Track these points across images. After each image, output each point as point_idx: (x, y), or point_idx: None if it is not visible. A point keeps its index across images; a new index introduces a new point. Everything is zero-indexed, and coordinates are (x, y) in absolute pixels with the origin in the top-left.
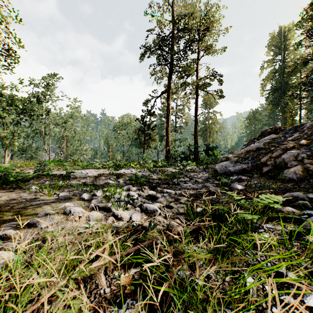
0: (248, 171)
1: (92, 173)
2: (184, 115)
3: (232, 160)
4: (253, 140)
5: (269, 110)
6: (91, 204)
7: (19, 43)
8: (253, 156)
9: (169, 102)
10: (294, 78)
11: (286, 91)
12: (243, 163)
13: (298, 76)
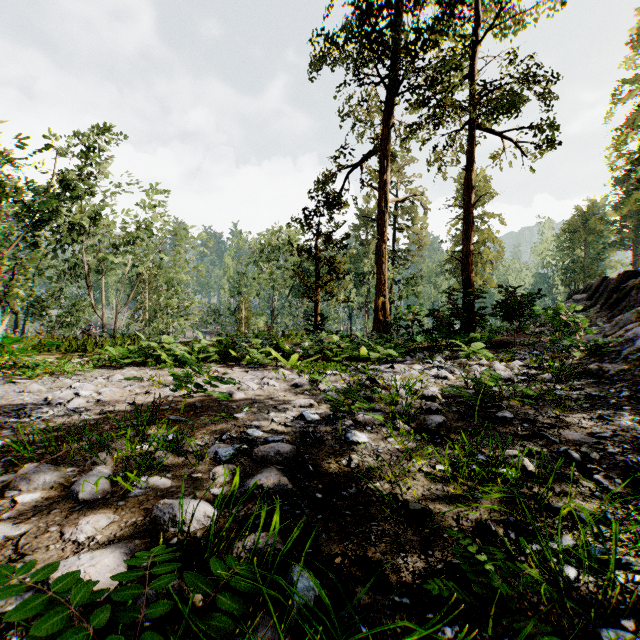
0: None
1: (97, 397)
2: (414, 223)
3: None
4: (624, 276)
5: (632, 204)
6: None
7: None
8: None
9: (386, 177)
10: None
11: None
12: None
13: None
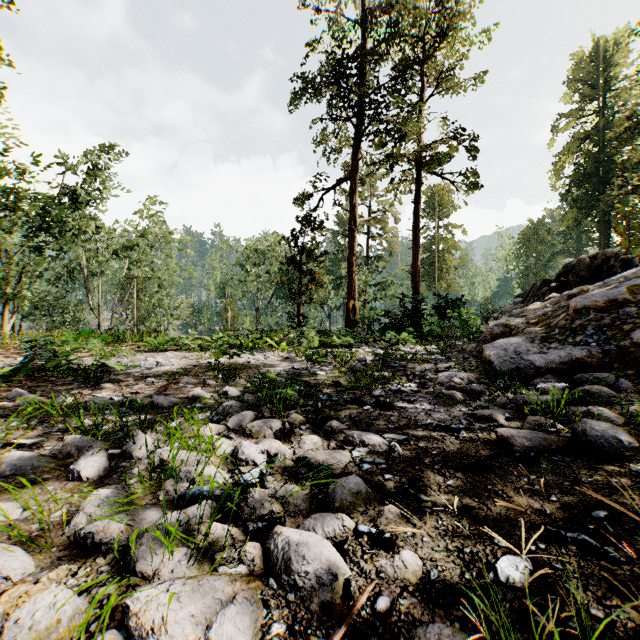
0: (592, 367)
1: (171, 363)
2: (386, 232)
3: (530, 334)
4: (542, 284)
5: (570, 220)
6: (76, 518)
7: (0, 53)
8: (598, 323)
9: (356, 201)
10: (629, 150)
11: (612, 178)
12: (569, 342)
13: (639, 144)
